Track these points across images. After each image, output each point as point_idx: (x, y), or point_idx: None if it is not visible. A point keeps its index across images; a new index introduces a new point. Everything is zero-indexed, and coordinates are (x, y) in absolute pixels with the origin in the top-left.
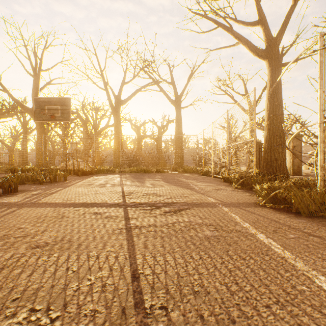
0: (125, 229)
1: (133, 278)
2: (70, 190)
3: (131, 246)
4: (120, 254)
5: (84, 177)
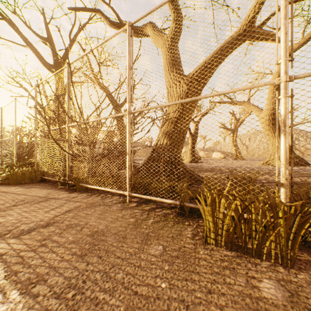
0: None
1: None
2: None
3: None
4: None
5: None
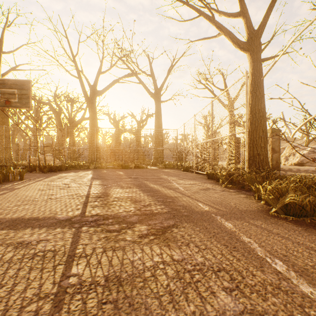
0: (50, 301)
1: None
2: (15, 195)
3: None
4: None
5: (50, 174)
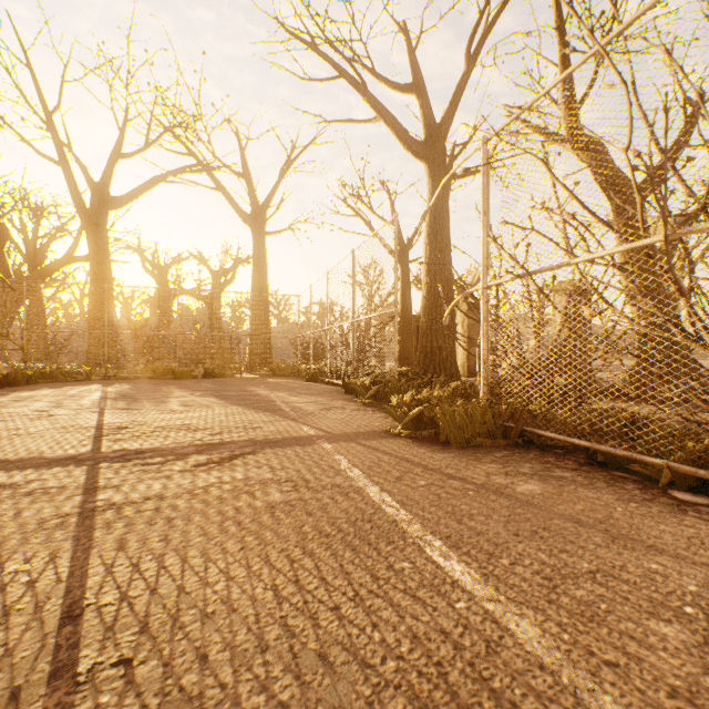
0: (76, 516)
1: (64, 620)
2: None
3: (81, 552)
4: (45, 575)
5: None
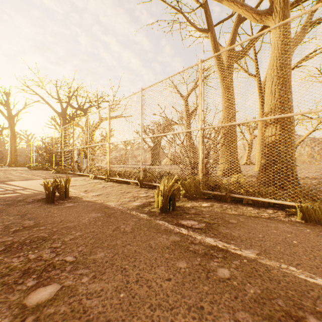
0: None
1: None
2: None
3: None
4: None
5: None
